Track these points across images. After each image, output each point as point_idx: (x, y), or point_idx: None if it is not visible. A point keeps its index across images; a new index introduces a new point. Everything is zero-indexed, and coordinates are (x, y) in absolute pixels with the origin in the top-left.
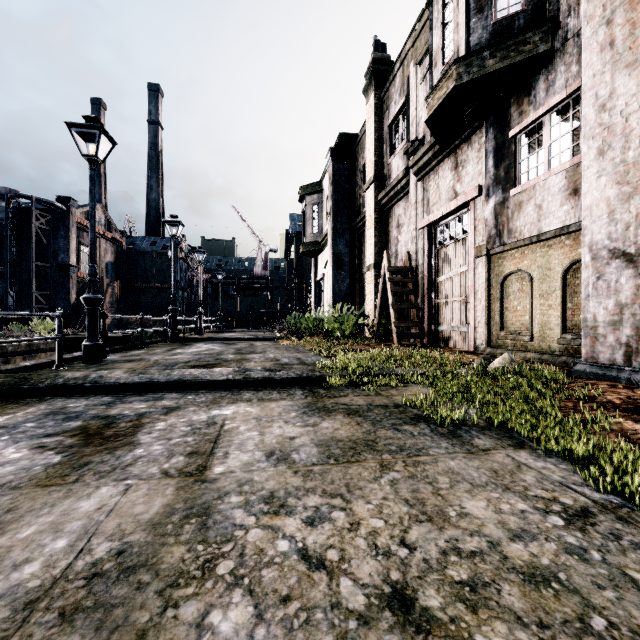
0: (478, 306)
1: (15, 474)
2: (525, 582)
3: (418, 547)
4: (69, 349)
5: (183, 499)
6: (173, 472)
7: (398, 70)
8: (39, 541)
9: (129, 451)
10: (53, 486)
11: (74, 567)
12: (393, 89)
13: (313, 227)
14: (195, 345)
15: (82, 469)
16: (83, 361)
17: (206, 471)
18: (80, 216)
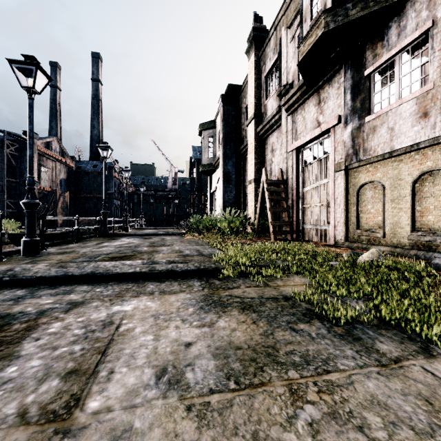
0: (337, 209)
1: None
2: None
3: None
4: (17, 243)
5: None
6: (33, 412)
7: (272, 34)
8: None
9: None
10: None
11: None
12: (268, 49)
13: (209, 153)
14: (120, 239)
15: None
16: (22, 254)
17: (76, 409)
18: (41, 145)
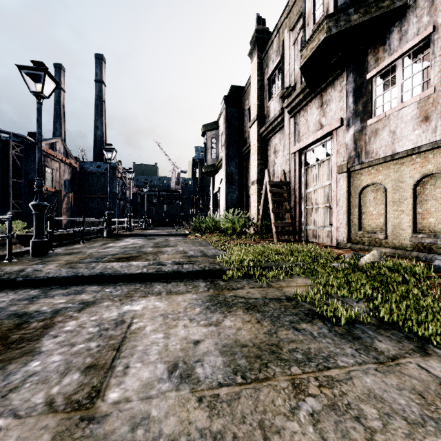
0: (340, 211)
1: None
2: None
3: None
4: (25, 244)
5: None
6: (59, 402)
7: (275, 37)
8: None
9: (23, 365)
10: None
11: None
12: (271, 51)
13: (212, 154)
14: (124, 240)
15: None
16: (31, 254)
17: (98, 399)
18: (45, 146)
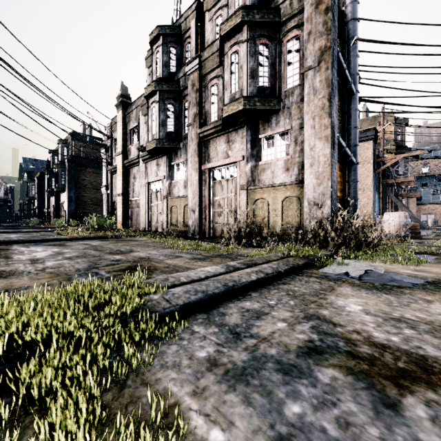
0: None
1: None
2: None
3: None
4: None
5: None
6: None
7: None
8: None
9: None
10: None
11: None
12: None
13: (32, 192)
14: None
15: None
16: None
17: None
18: None
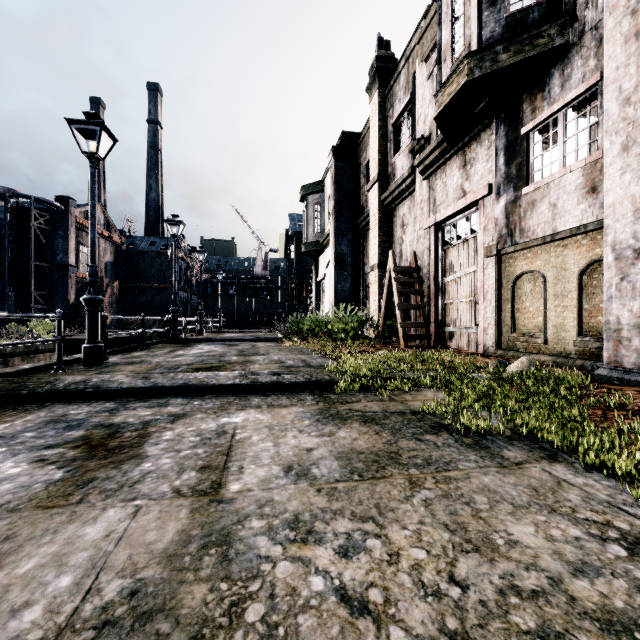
0: (488, 307)
1: (13, 493)
2: (603, 632)
3: (471, 585)
4: (69, 351)
5: (199, 524)
6: (185, 490)
7: (403, 67)
8: (40, 578)
9: (136, 465)
10: (55, 508)
11: (81, 613)
12: (397, 87)
13: (315, 227)
14: (196, 346)
15: (86, 487)
16: (83, 363)
17: (221, 489)
18: (79, 216)
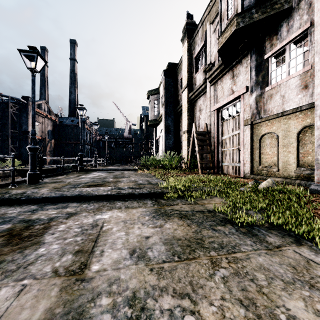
0: (246, 152)
1: None
2: None
3: None
4: (22, 175)
5: (63, 302)
6: (61, 271)
7: (200, 28)
8: None
9: (34, 250)
10: None
11: None
12: (197, 38)
13: (154, 112)
14: (92, 173)
15: None
16: (28, 182)
17: (86, 269)
18: None
